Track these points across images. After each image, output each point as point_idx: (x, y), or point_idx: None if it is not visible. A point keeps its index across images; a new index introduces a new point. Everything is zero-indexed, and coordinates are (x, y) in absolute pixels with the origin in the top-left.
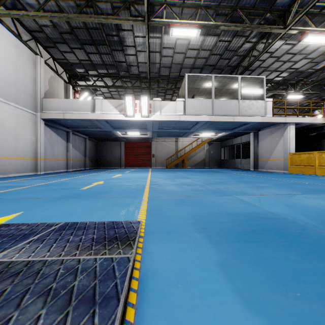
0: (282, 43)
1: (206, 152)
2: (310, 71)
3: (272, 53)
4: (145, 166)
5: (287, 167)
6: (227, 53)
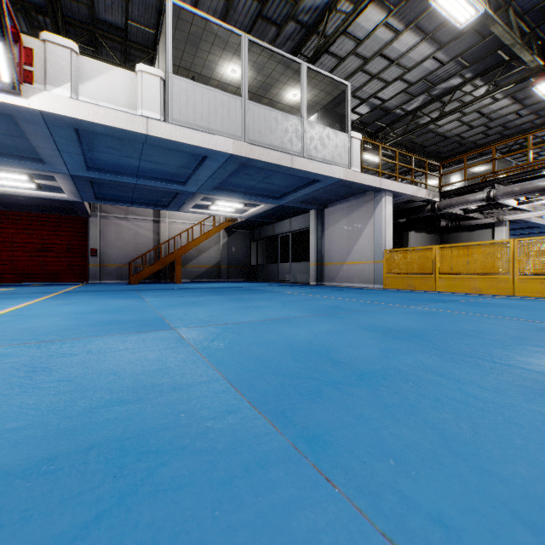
0: (381, 21)
1: (222, 249)
2: (398, 114)
3: (360, 43)
4: (71, 280)
5: (381, 278)
6: (277, 2)
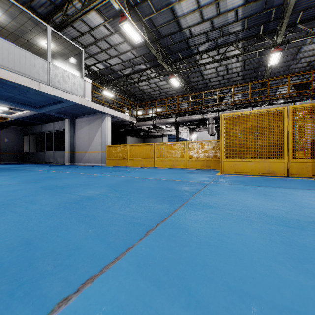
0: (102, 23)
1: None
2: (120, 74)
3: (92, 29)
4: None
5: (105, 160)
6: None
